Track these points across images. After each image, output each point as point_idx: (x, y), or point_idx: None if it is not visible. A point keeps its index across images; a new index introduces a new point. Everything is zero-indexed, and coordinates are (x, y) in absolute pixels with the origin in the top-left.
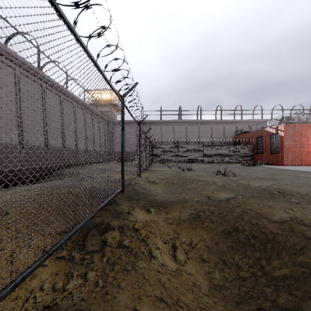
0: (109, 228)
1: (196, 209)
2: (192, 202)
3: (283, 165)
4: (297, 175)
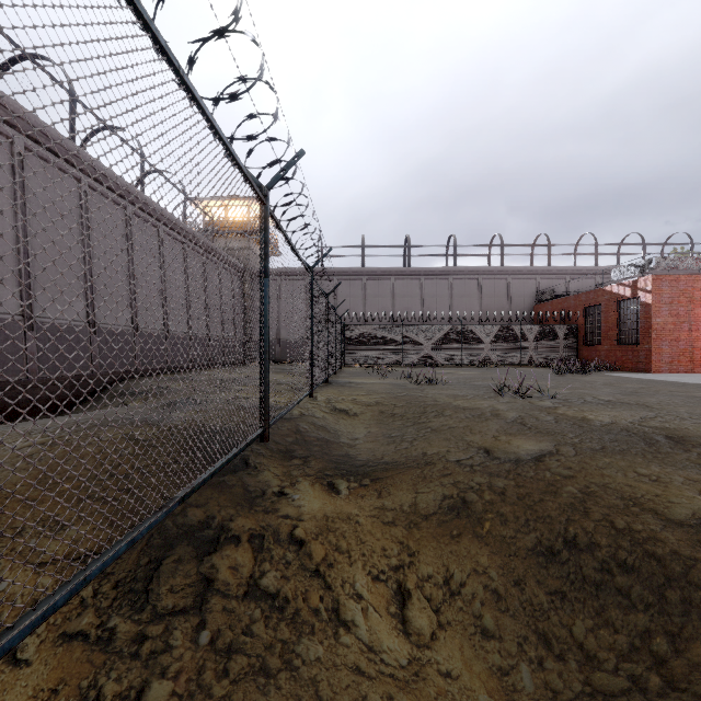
0: (225, 539)
1: (458, 485)
2: (445, 466)
3: (649, 372)
4: (694, 394)
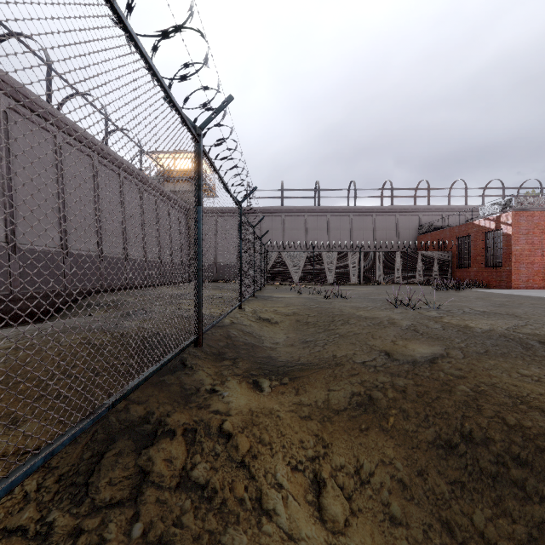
0: (162, 433)
1: (364, 384)
2: (352, 367)
3: (509, 288)
4: None
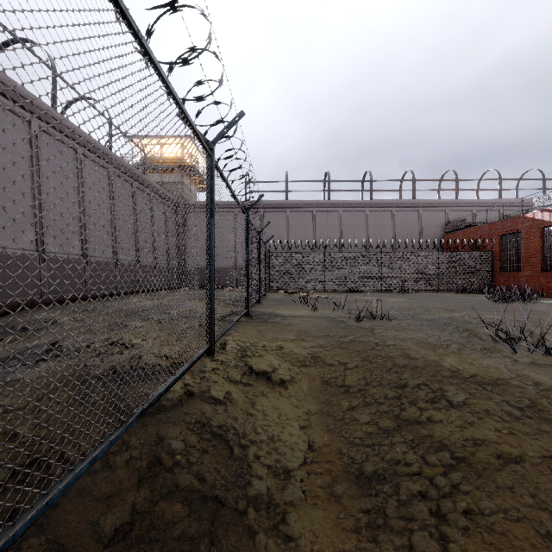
0: None
1: None
2: None
3: None
4: None
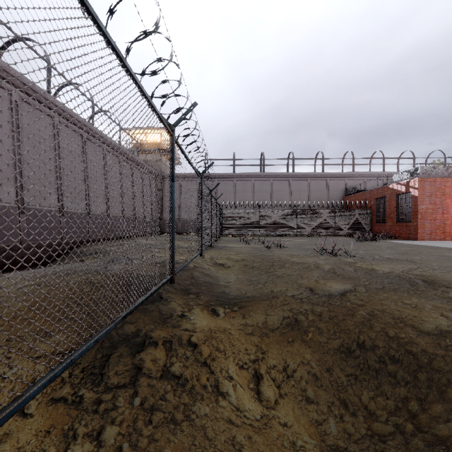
0: (148, 343)
1: (292, 310)
2: (285, 299)
3: (416, 239)
4: (443, 254)
